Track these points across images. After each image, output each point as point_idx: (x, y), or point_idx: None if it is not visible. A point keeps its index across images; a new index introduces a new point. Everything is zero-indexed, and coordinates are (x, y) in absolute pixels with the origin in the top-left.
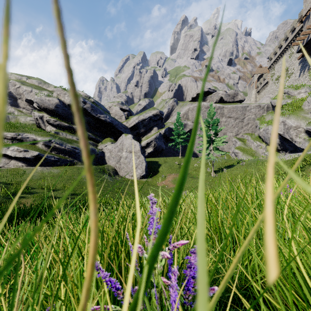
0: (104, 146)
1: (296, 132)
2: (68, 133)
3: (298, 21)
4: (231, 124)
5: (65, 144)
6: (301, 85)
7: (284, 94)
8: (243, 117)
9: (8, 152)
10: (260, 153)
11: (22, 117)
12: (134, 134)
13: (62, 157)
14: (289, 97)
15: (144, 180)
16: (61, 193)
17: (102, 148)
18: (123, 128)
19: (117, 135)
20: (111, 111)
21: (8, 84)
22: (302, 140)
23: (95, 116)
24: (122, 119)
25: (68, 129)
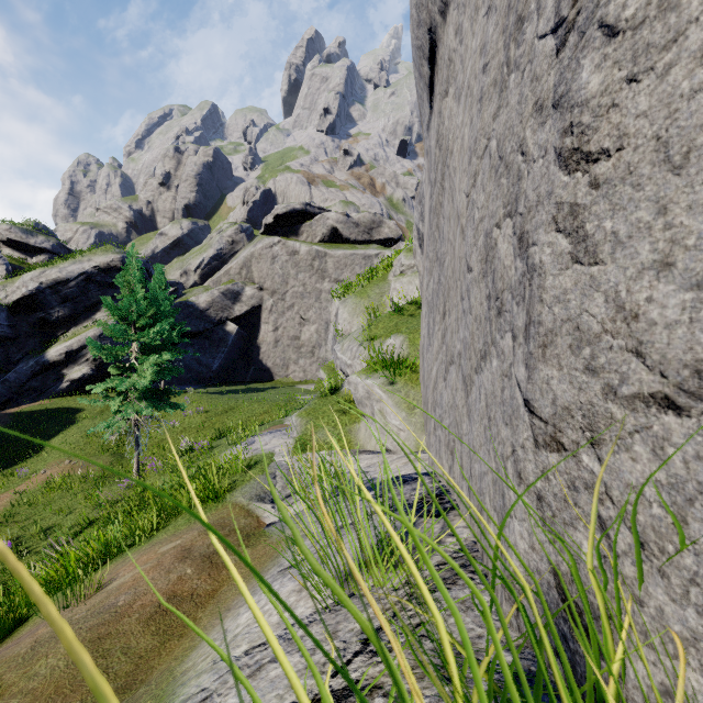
0: None
1: None
2: None
3: None
4: None
5: None
6: None
7: None
8: None
9: None
10: None
11: None
12: (33, 325)
13: None
14: None
15: None
16: None
17: None
18: None
19: None
20: None
21: None
22: None
23: None
24: None
25: None
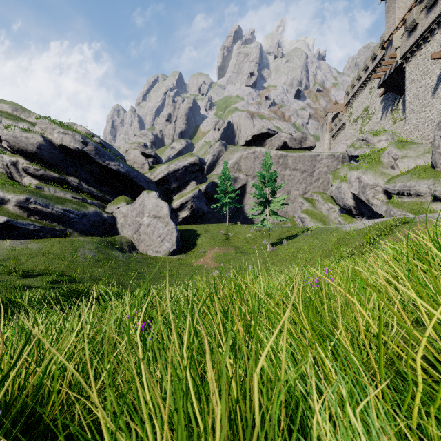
0: (115, 207)
1: (373, 192)
2: (58, 188)
3: (379, 47)
4: (296, 179)
5: (52, 205)
6: (381, 131)
7: (362, 141)
8: (312, 170)
9: None
10: (332, 219)
11: None
12: (163, 191)
13: (48, 225)
14: (368, 145)
15: (175, 257)
16: (41, 280)
17: (112, 212)
18: (145, 182)
19: (136, 192)
20: (128, 156)
21: None
22: (380, 203)
23: (102, 163)
24: (145, 169)
25: (59, 181)
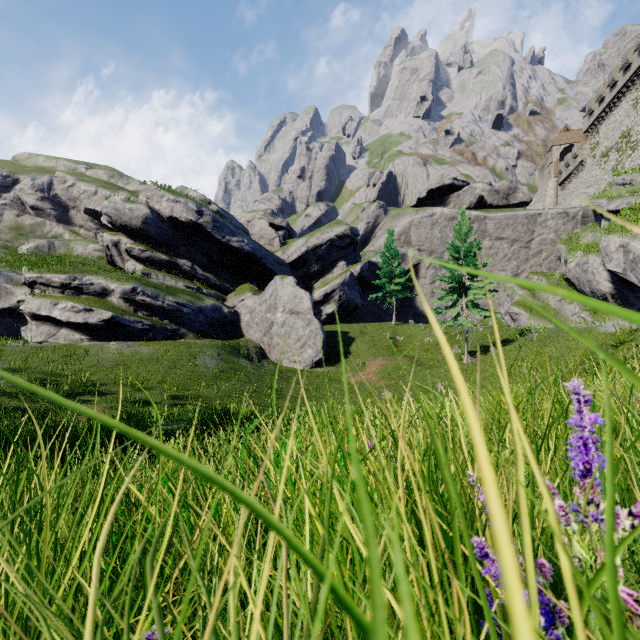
0: (238, 300)
1: None
2: (168, 275)
3: None
4: (502, 254)
5: (163, 297)
6: None
7: (622, 186)
8: (529, 238)
9: (55, 313)
10: (568, 315)
11: (79, 245)
12: (299, 277)
13: (158, 323)
14: (636, 192)
15: (320, 369)
16: (158, 394)
17: (234, 306)
18: (276, 264)
19: (264, 279)
20: (252, 229)
21: (51, 181)
22: None
23: (222, 240)
24: (274, 246)
25: (168, 266)
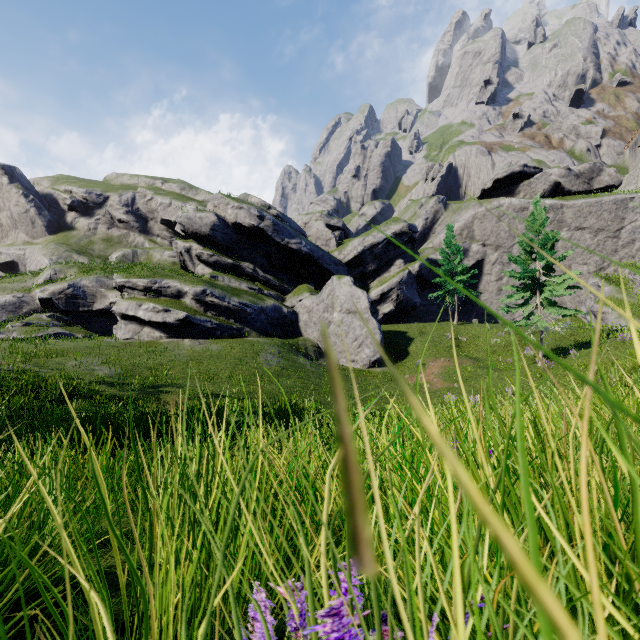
0: (296, 300)
1: None
2: (232, 277)
3: None
4: (583, 245)
5: (228, 298)
6: None
7: None
8: (617, 226)
9: (140, 313)
10: None
11: (157, 252)
12: (355, 276)
13: (225, 322)
14: None
15: (378, 369)
16: (227, 388)
17: (293, 306)
18: (332, 264)
19: (321, 279)
20: (309, 230)
21: (134, 196)
22: None
23: (281, 242)
24: (330, 247)
25: (233, 269)
